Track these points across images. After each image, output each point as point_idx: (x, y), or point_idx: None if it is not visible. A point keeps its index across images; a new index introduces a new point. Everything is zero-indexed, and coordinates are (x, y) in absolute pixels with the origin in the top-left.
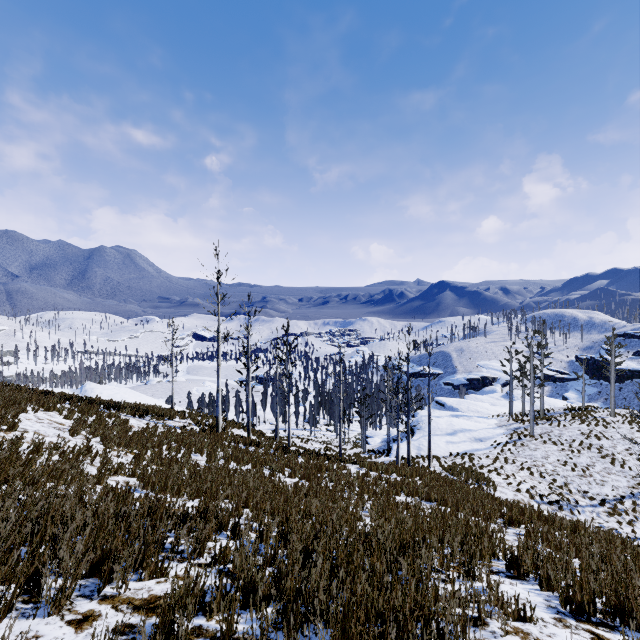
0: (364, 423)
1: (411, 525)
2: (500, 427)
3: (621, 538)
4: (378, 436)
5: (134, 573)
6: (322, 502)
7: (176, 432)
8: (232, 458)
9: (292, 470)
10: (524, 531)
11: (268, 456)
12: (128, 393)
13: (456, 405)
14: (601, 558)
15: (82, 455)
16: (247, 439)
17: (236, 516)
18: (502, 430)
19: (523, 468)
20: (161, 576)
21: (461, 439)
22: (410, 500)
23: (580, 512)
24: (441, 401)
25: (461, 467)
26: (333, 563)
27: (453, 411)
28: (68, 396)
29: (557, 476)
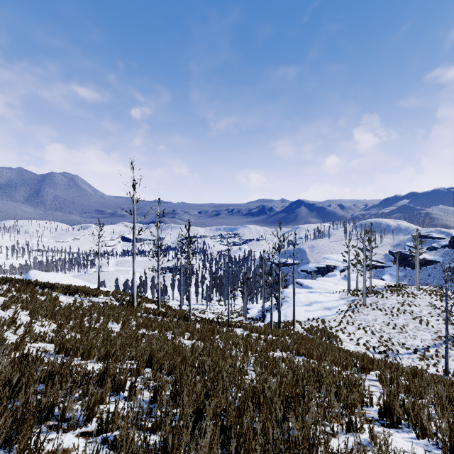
0: (245, 298)
1: (290, 378)
2: (342, 299)
3: (450, 380)
4: (255, 308)
5: (4, 451)
6: (214, 360)
7: (98, 306)
8: (142, 325)
9: (190, 334)
10: (374, 377)
11: (172, 323)
12: (65, 278)
13: (310, 284)
14: (445, 399)
15: (6, 325)
16: (156, 311)
17: (134, 377)
18: (343, 301)
19: (360, 328)
20: (34, 453)
21: (315, 308)
22: (284, 355)
23: (400, 358)
24: (300, 282)
25: (317, 328)
26: (223, 426)
27: (308, 289)
28: (10, 279)
29: (383, 333)
